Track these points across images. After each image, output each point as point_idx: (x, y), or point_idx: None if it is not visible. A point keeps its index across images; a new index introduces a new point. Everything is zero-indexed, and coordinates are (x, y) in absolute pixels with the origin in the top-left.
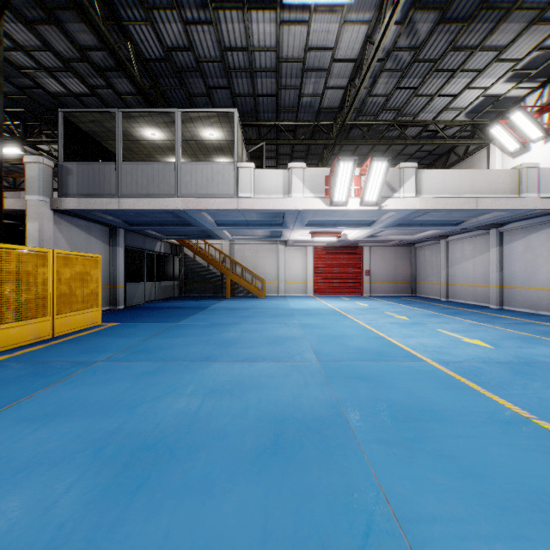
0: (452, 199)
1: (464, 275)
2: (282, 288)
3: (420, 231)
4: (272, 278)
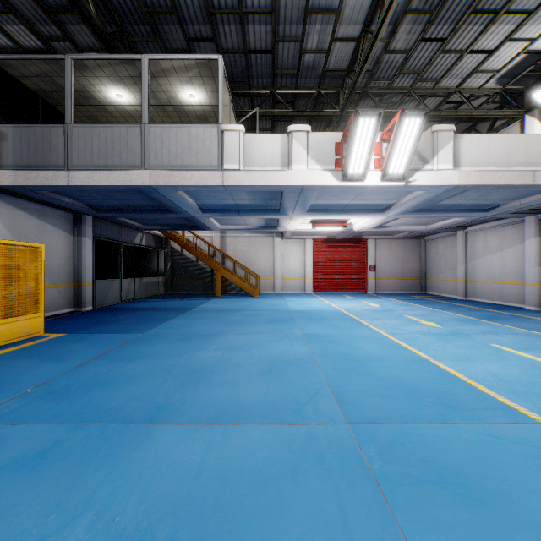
0: (500, 172)
1: (488, 270)
2: (278, 285)
3: (438, 220)
4: (268, 273)
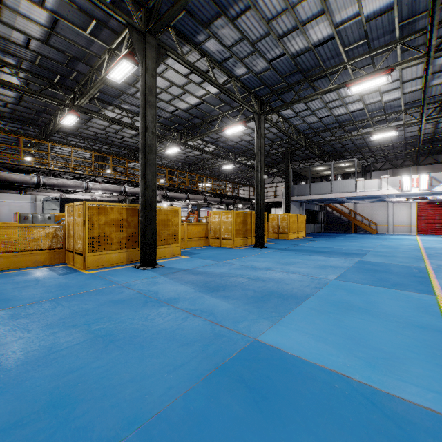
0: None
1: None
2: (390, 229)
3: None
4: (383, 223)
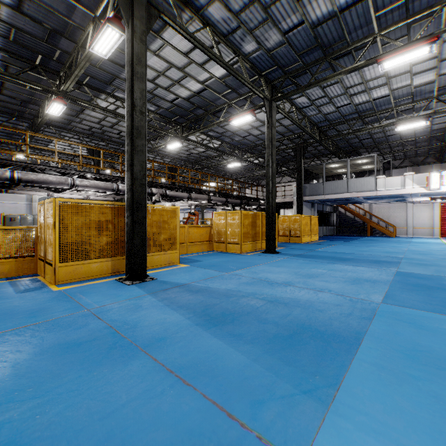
0: None
1: None
2: (410, 232)
3: None
4: (402, 225)
